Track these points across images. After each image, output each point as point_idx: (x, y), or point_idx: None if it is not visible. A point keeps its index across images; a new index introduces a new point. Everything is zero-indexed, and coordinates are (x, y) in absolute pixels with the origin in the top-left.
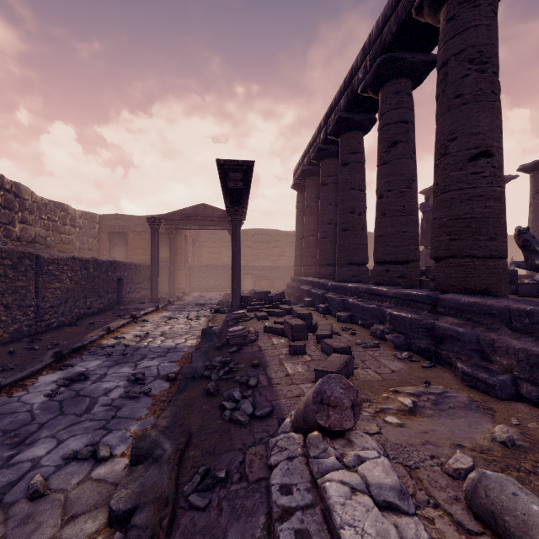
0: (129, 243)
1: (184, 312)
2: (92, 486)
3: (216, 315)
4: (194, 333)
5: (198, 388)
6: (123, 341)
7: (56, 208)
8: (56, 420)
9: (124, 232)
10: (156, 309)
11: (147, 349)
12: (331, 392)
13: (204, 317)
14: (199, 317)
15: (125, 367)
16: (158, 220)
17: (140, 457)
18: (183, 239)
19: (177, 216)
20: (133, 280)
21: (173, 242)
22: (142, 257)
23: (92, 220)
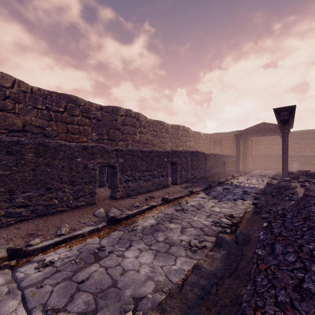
0: (222, 145)
1: (254, 177)
2: (245, 202)
3: (272, 180)
4: (262, 184)
5: (268, 195)
6: (233, 183)
7: (196, 134)
8: (228, 194)
9: (220, 140)
10: (240, 175)
11: (244, 186)
12: (311, 188)
13: (265, 180)
14: (262, 180)
15: (239, 189)
16: (239, 135)
17: (256, 198)
18: (250, 142)
19: (247, 131)
20: (228, 162)
21: (245, 144)
22: (228, 151)
23: (207, 136)
